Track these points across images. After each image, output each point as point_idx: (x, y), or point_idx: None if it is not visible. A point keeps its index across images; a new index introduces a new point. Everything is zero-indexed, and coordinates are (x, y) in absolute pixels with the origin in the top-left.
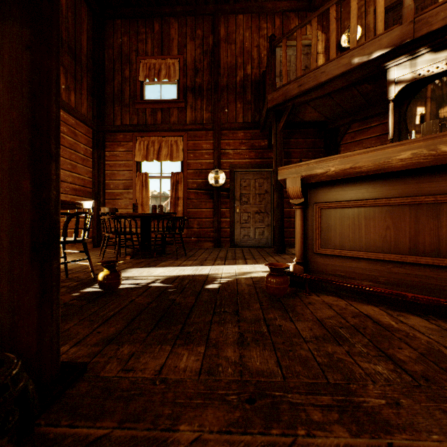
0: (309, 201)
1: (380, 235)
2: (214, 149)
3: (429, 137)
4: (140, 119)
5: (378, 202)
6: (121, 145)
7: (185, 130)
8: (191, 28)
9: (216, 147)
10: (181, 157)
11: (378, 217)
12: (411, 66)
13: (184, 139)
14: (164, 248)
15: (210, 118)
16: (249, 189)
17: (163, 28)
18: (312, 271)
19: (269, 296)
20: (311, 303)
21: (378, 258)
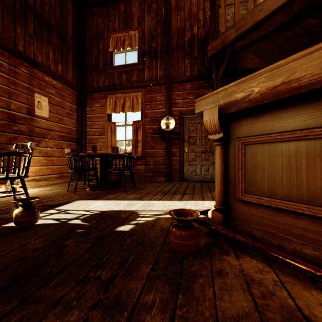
0: (230, 136)
1: None
2: (166, 100)
3: None
4: (110, 81)
5: None
6: (97, 102)
7: (143, 86)
8: (148, 4)
9: (168, 98)
10: (140, 108)
11: None
12: None
13: (142, 93)
14: (119, 181)
15: (163, 75)
16: (196, 132)
17: (127, 7)
18: (234, 220)
19: (173, 251)
20: (221, 273)
21: None
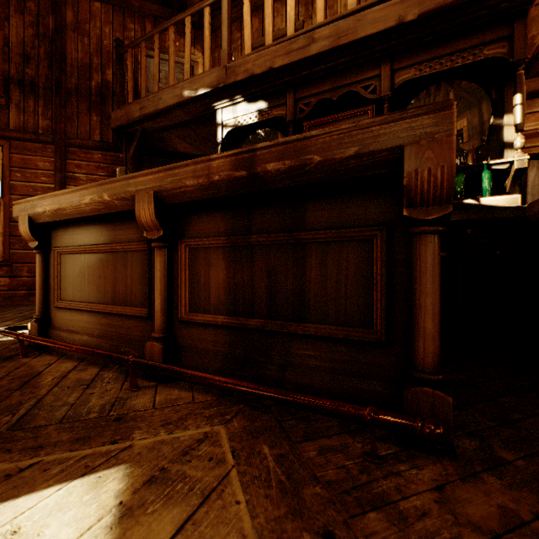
0: (51, 245)
1: (97, 284)
2: (55, 171)
3: (99, 184)
4: None
5: (93, 248)
6: None
7: (6, 137)
8: None
9: (59, 168)
10: None
11: (95, 265)
12: (233, 111)
13: (4, 150)
14: None
15: (50, 127)
16: None
17: None
18: (53, 328)
19: None
20: None
21: (91, 310)
